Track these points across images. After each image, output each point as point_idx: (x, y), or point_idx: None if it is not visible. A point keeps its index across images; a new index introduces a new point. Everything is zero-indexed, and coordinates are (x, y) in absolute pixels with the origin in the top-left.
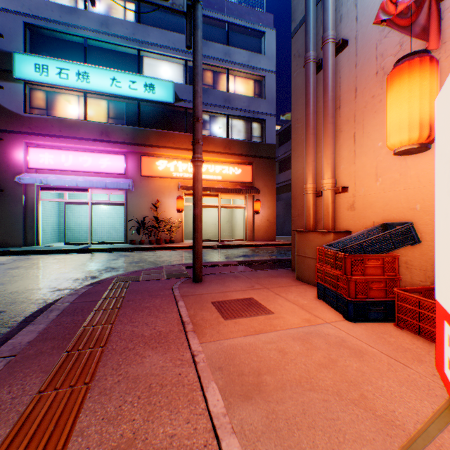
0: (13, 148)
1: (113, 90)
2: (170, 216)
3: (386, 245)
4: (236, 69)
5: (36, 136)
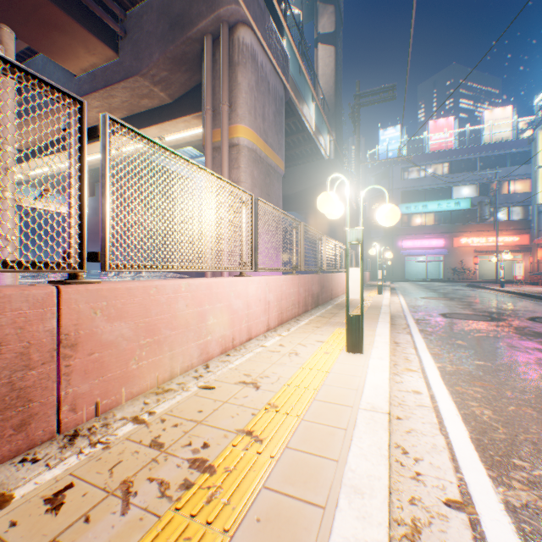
0: (397, 241)
1: (437, 209)
2: (467, 266)
3: (538, 274)
4: (514, 179)
5: (405, 235)
